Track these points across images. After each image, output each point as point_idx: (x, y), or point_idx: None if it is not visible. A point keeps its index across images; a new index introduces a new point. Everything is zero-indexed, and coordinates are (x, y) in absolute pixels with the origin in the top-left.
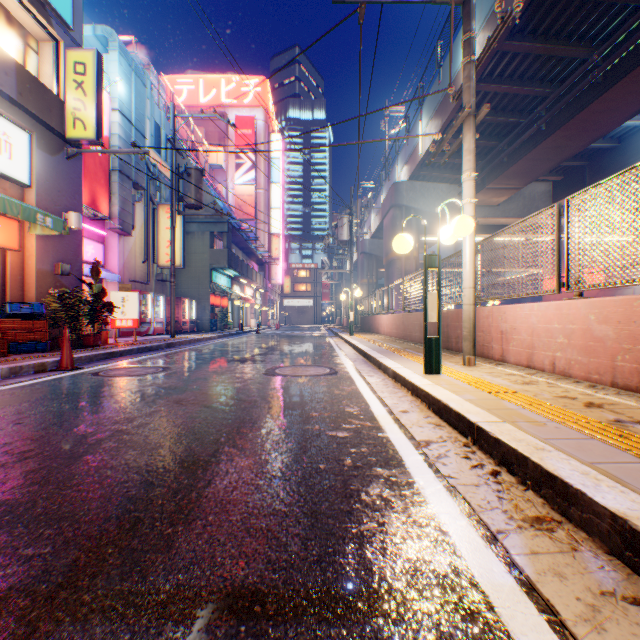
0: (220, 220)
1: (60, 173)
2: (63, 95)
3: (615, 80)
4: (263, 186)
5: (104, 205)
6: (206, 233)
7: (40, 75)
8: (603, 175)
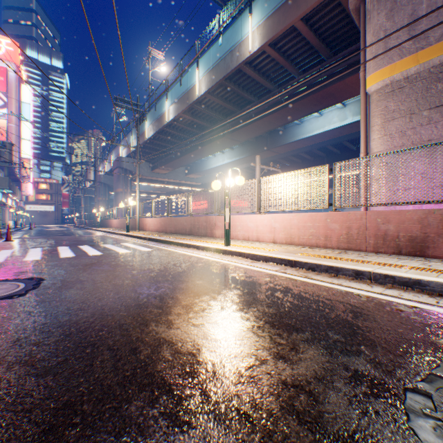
0: None
1: None
2: None
3: (187, 154)
4: (15, 122)
5: None
6: None
7: None
8: (198, 171)
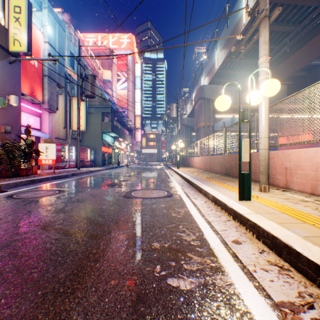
0: (107, 106)
1: (5, 72)
2: (7, 25)
3: None
4: (131, 90)
5: (39, 95)
6: (99, 113)
7: None
8: (317, 80)
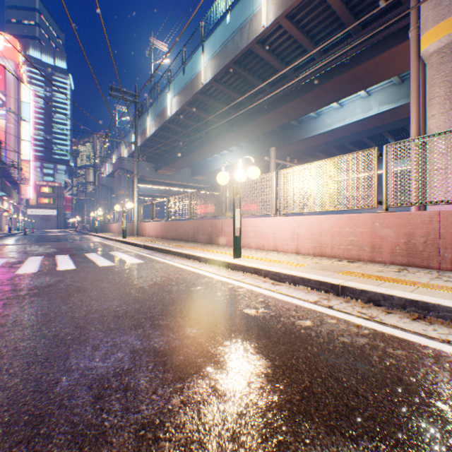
0: None
1: None
2: None
3: (192, 152)
4: (14, 122)
5: None
6: None
7: None
8: (204, 172)
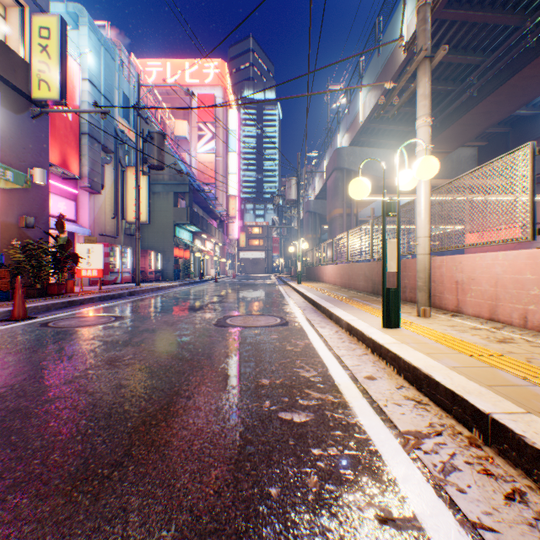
0: (182, 182)
1: (25, 131)
2: (28, 58)
3: None
4: (222, 154)
5: (74, 165)
6: (170, 193)
7: (7, 39)
8: (525, 140)
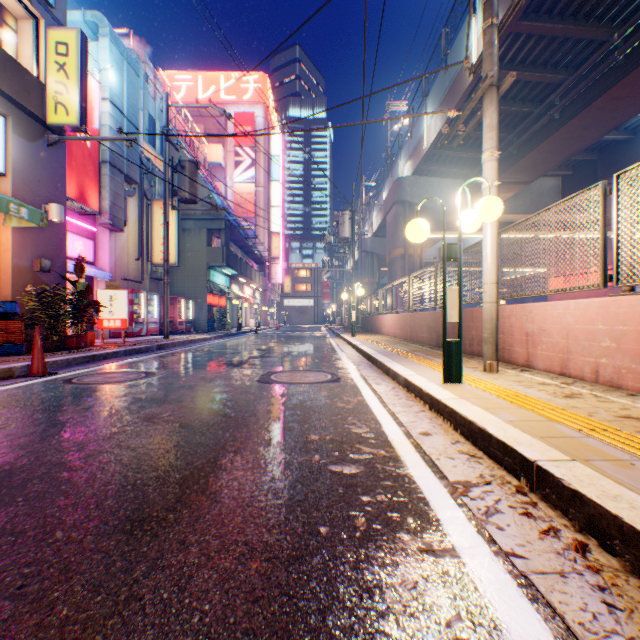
0: (217, 217)
1: (40, 161)
2: (44, 77)
3: (638, 62)
4: (263, 184)
5: (93, 199)
6: (203, 230)
7: (19, 56)
8: (616, 169)
